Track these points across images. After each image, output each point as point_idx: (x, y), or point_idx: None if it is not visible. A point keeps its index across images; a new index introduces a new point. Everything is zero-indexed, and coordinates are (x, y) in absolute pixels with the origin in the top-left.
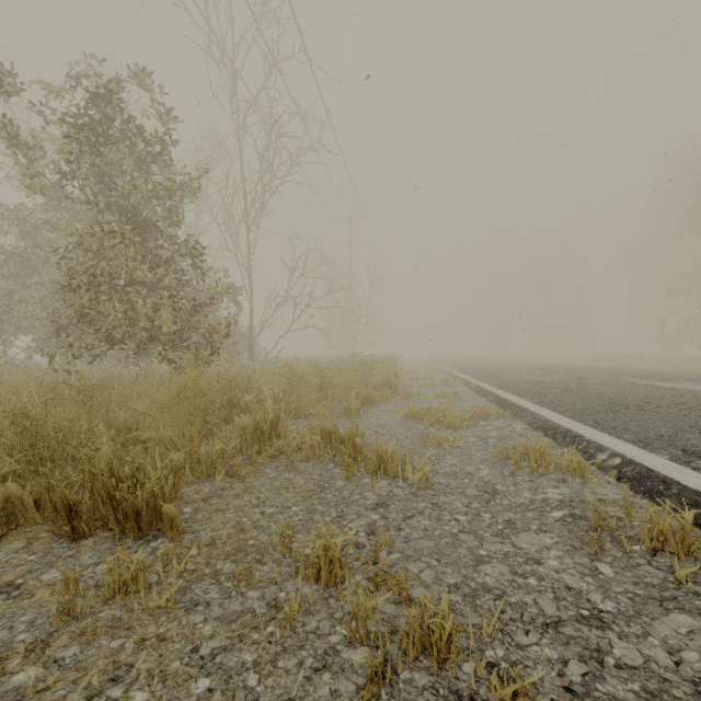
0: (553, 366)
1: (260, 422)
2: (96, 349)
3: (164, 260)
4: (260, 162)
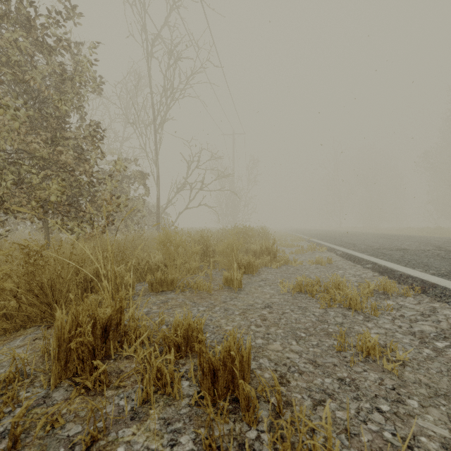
0: (390, 235)
1: (83, 322)
2: None
3: (65, 139)
4: (163, 79)
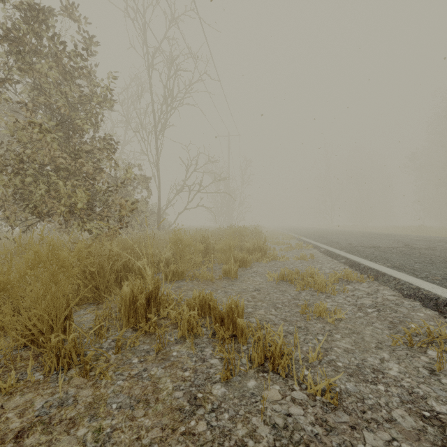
0: (373, 234)
1: (137, 294)
2: (29, 221)
3: (84, 152)
4: (164, 89)
